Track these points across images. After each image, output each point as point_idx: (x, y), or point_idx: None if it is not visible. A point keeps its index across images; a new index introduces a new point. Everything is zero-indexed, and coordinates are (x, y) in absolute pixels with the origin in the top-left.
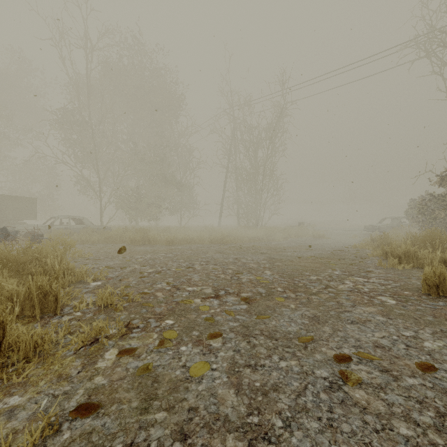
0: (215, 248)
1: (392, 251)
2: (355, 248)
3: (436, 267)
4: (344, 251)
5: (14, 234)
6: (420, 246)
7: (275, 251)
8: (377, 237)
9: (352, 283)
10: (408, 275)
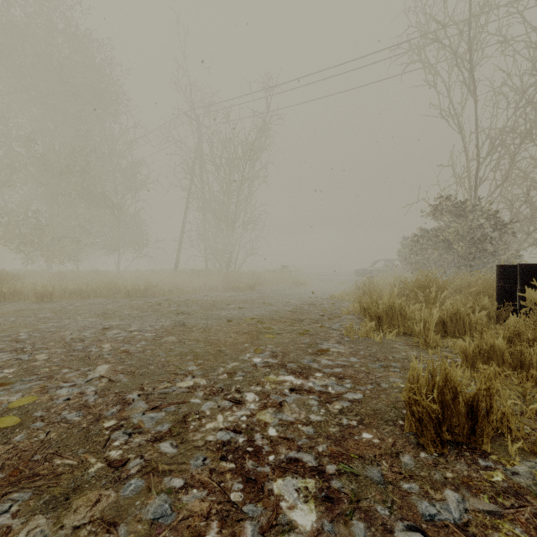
0: (112, 307)
1: (370, 307)
2: (332, 299)
3: (431, 338)
4: (315, 304)
5: None
6: (410, 296)
7: (208, 309)
8: (360, 283)
9: (256, 402)
10: (387, 357)
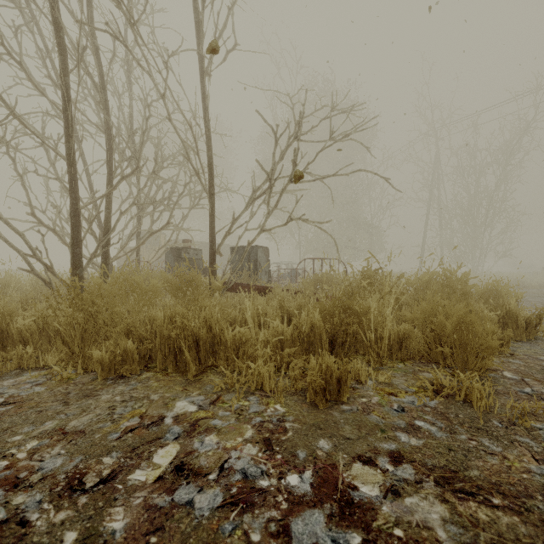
0: None
1: None
2: None
3: None
4: None
5: (283, 275)
6: None
7: None
8: None
9: None
10: None
